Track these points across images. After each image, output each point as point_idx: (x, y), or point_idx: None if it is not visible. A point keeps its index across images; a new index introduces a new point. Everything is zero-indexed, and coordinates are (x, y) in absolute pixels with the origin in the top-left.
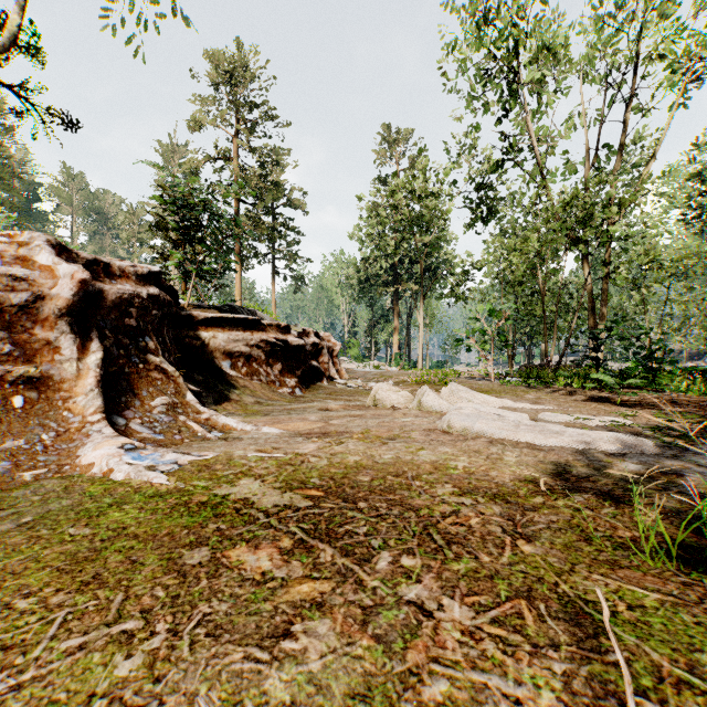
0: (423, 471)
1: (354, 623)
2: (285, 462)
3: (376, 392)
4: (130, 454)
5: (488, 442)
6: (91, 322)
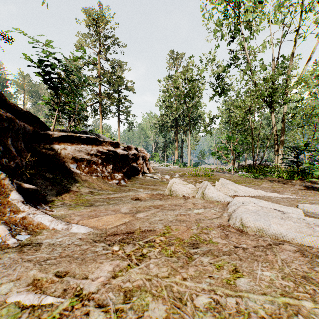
0: None
1: None
2: None
3: (171, 185)
4: None
5: (300, 253)
6: None
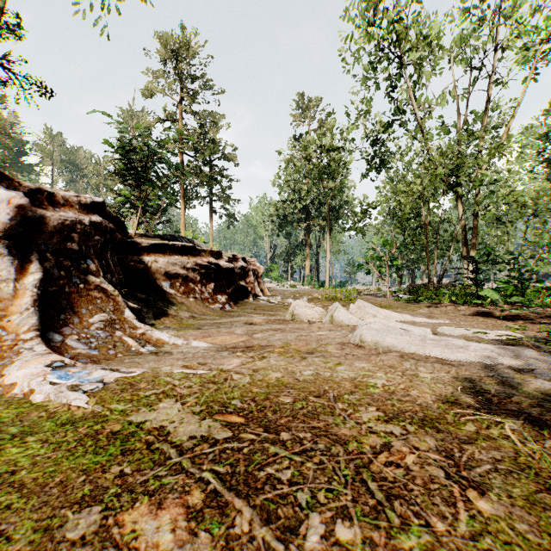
0: (344, 390)
1: None
2: (209, 379)
3: (293, 308)
4: (57, 373)
5: (400, 356)
6: (32, 245)
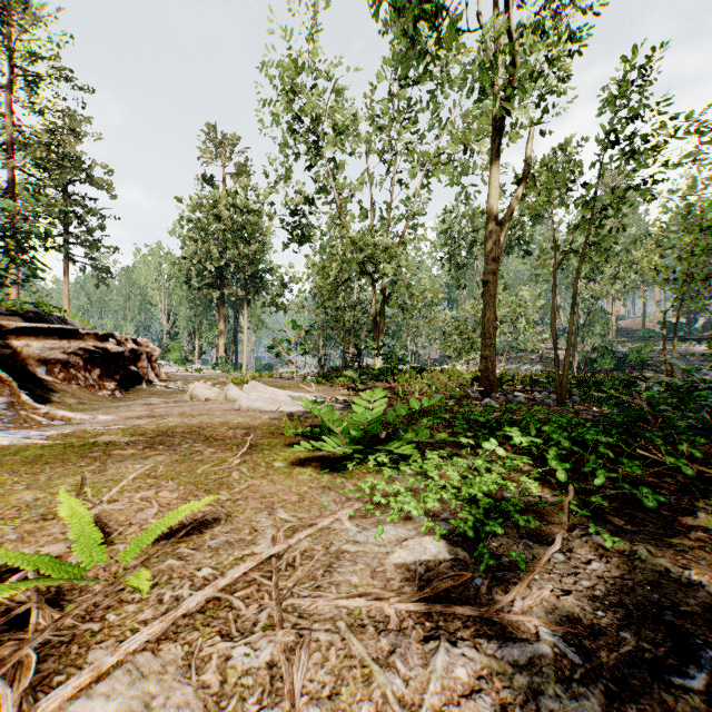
0: (215, 425)
1: (173, 455)
2: (127, 429)
3: (193, 390)
4: (4, 432)
5: (259, 412)
6: None
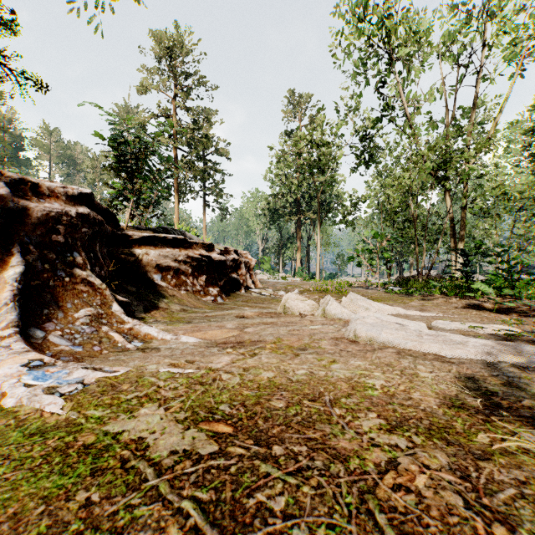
0: (340, 392)
1: None
2: (196, 380)
3: (285, 301)
4: (33, 373)
5: (397, 353)
6: (14, 237)
